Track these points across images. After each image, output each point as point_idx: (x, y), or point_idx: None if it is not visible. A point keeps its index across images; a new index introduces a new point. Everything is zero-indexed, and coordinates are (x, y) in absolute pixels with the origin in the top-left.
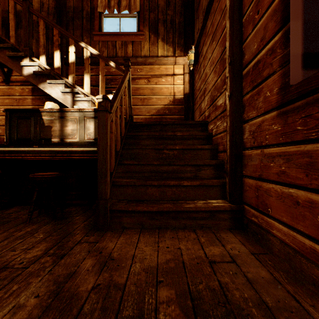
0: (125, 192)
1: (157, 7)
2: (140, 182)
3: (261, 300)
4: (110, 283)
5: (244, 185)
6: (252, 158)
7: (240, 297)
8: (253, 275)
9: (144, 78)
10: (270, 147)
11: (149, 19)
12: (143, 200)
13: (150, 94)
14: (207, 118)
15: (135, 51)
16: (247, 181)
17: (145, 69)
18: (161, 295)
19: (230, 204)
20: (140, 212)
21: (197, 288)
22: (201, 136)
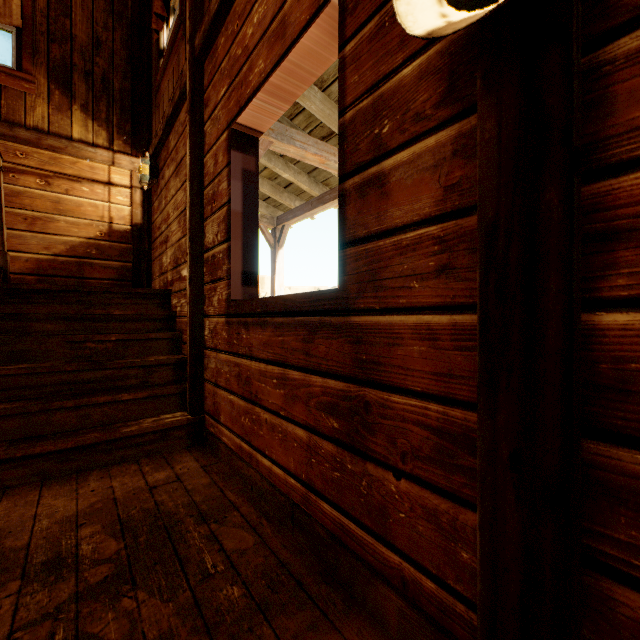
0: (2, 427)
1: (71, 39)
2: (39, 406)
3: (192, 500)
4: (4, 550)
5: (206, 390)
6: (211, 360)
7: (174, 505)
8: (194, 485)
9: (35, 174)
10: (222, 353)
11: (50, 55)
12: (44, 434)
13: (53, 212)
14: (170, 286)
15: (10, 109)
16: (208, 386)
17: (37, 156)
18: (84, 533)
19: (189, 416)
20: (40, 455)
21: (129, 514)
22: (158, 316)
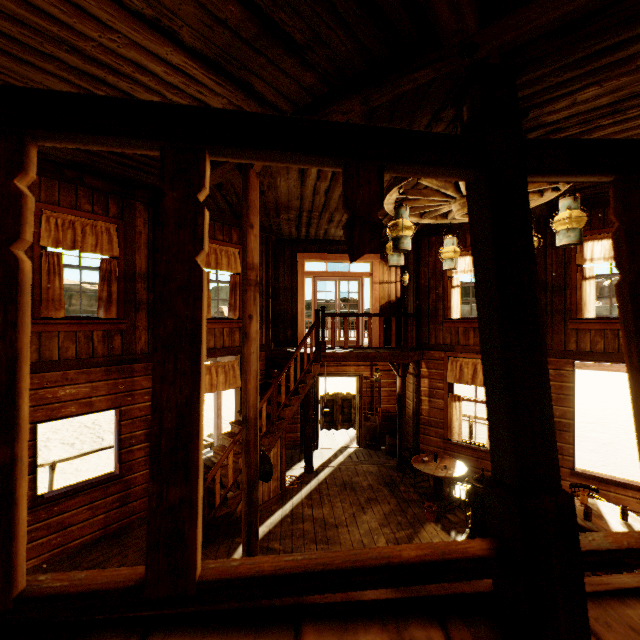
0: None
1: None
2: None
3: None
4: None
5: None
6: None
7: None
8: None
9: None
10: None
11: None
12: None
13: None
14: None
15: None
16: None
17: None
18: None
19: None
20: None
21: None
22: None
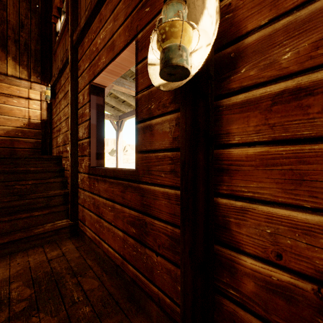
0: None
1: (7, 22)
2: None
3: (70, 265)
4: None
5: (79, 209)
6: (81, 194)
7: (60, 269)
8: (71, 257)
9: None
10: (86, 191)
11: None
12: None
13: None
14: (62, 153)
15: None
16: (80, 206)
17: None
18: (13, 286)
19: (70, 222)
20: None
21: (37, 275)
22: (55, 170)
